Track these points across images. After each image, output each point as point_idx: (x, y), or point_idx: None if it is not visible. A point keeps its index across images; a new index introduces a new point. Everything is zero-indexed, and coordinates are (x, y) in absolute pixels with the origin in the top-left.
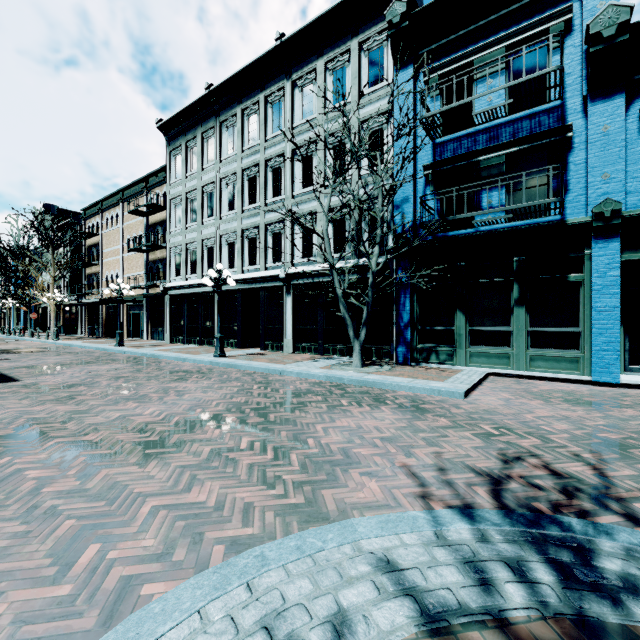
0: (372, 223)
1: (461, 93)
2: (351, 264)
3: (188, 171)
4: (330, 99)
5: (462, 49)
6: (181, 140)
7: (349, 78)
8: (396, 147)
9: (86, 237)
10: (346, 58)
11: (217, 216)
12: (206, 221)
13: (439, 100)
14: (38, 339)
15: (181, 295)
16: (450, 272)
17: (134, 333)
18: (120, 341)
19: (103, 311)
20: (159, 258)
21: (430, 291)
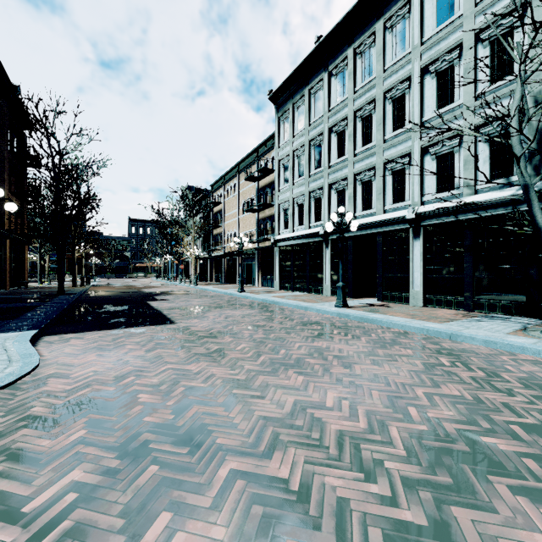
0: None
1: None
2: None
3: (295, 131)
4: None
5: None
6: (289, 104)
7: None
8: None
9: (213, 206)
10: None
11: (325, 166)
12: (313, 173)
13: None
14: (184, 284)
15: (289, 246)
16: None
17: (247, 280)
18: (241, 287)
19: (225, 263)
20: (268, 216)
21: None
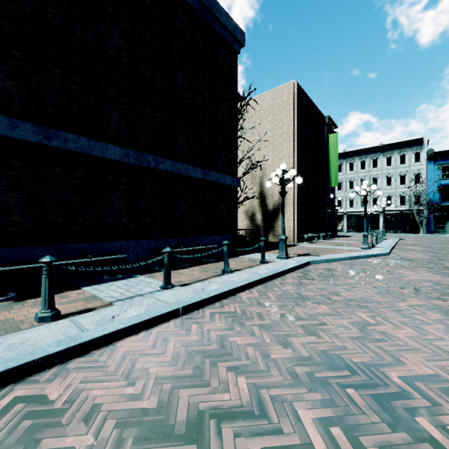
0: (415, 198)
1: (447, 170)
2: (409, 209)
3: None
4: (399, 162)
5: (448, 161)
6: None
7: (406, 158)
8: (427, 181)
9: None
10: (406, 153)
11: (345, 190)
12: (337, 191)
13: (441, 171)
14: None
15: None
16: (444, 212)
17: None
18: None
19: None
20: None
21: (438, 216)
